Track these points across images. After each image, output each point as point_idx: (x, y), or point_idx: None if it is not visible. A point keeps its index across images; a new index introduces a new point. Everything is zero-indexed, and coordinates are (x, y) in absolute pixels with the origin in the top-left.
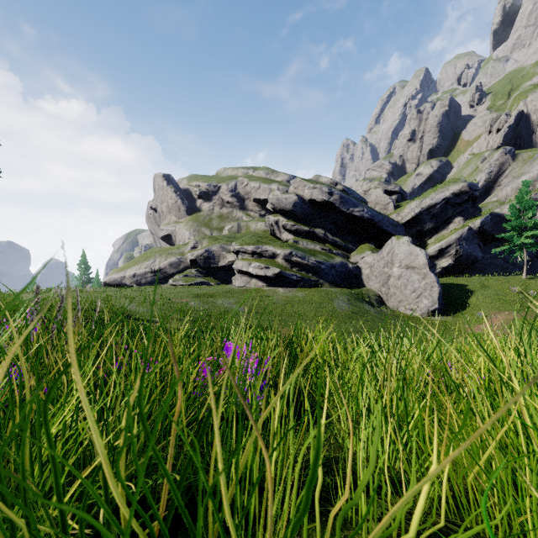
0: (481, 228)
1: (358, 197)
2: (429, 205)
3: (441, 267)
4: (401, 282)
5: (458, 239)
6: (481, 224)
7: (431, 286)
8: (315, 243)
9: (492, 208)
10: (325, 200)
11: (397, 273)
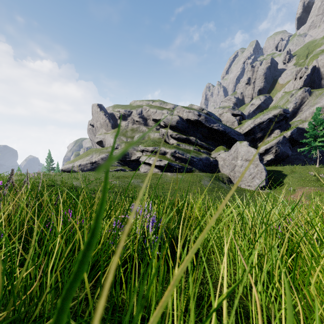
0: (291, 136)
1: (216, 118)
2: (259, 122)
3: (267, 160)
4: (242, 169)
5: (277, 143)
6: (291, 134)
7: (261, 171)
8: (190, 145)
9: (297, 125)
10: (196, 119)
11: (240, 164)
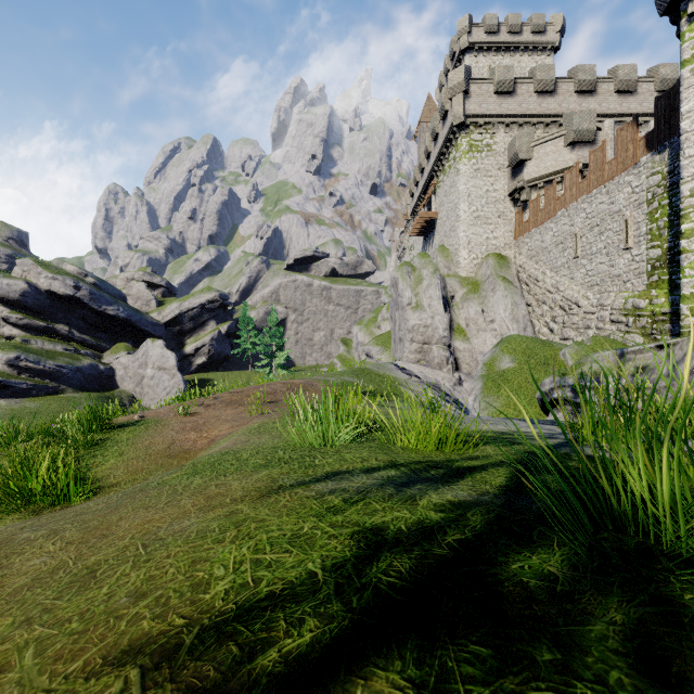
0: (228, 331)
1: (115, 293)
2: (188, 308)
3: (197, 364)
4: (154, 381)
5: (211, 340)
6: (228, 329)
7: (179, 384)
8: (56, 342)
9: None
10: (70, 295)
11: (151, 374)
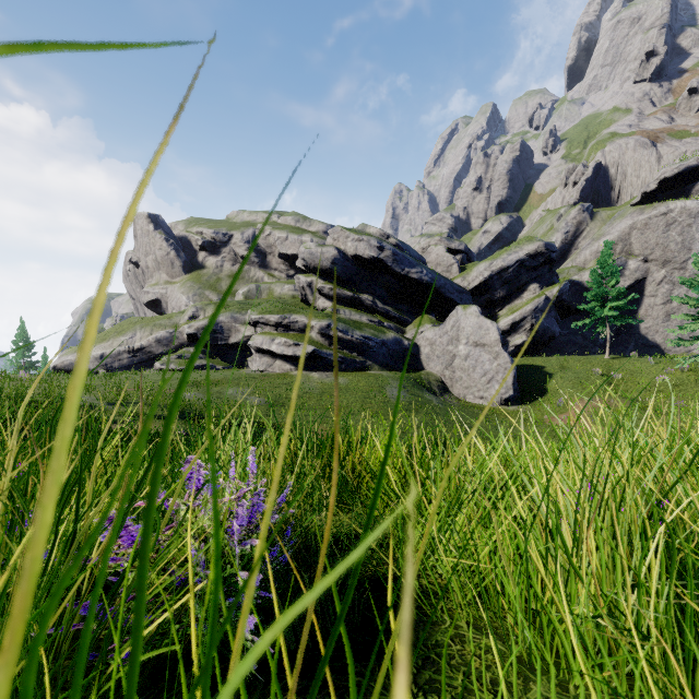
0: (559, 297)
1: (415, 255)
2: (501, 268)
3: (515, 345)
4: (469, 363)
5: (534, 310)
6: (559, 293)
7: (505, 368)
8: (361, 313)
9: (570, 275)
10: (374, 257)
11: (463, 352)
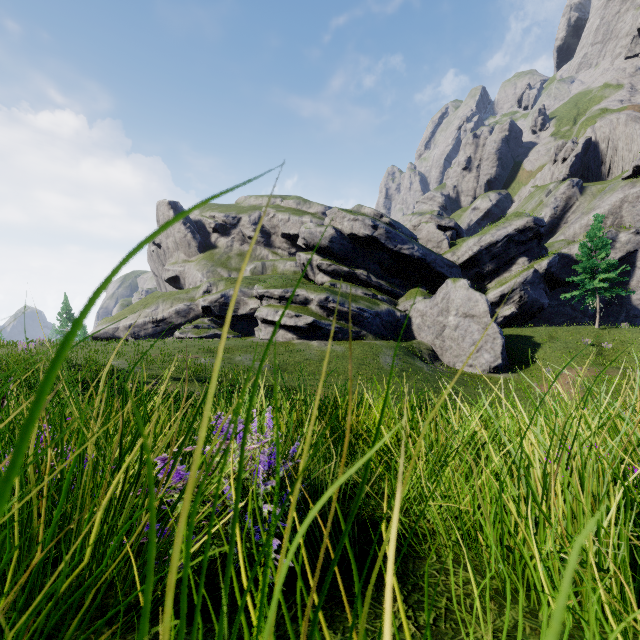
0: (548, 270)
1: (407, 233)
2: (490, 243)
3: (503, 316)
4: (458, 333)
5: (522, 283)
6: (548, 266)
7: (493, 337)
8: (356, 286)
9: (559, 248)
10: (368, 235)
11: (453, 323)
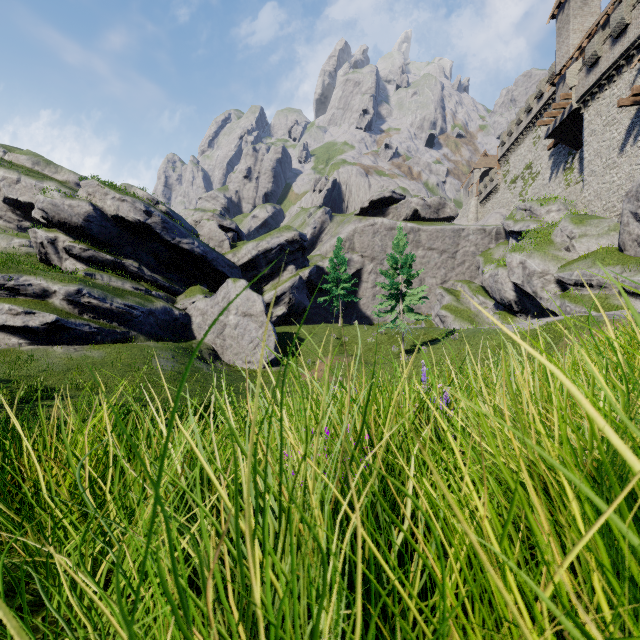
0: (309, 278)
1: (187, 226)
2: (266, 249)
3: (277, 316)
4: (238, 331)
5: (291, 287)
6: (309, 275)
7: (268, 335)
8: (124, 279)
9: (317, 261)
10: (140, 221)
11: (234, 322)
